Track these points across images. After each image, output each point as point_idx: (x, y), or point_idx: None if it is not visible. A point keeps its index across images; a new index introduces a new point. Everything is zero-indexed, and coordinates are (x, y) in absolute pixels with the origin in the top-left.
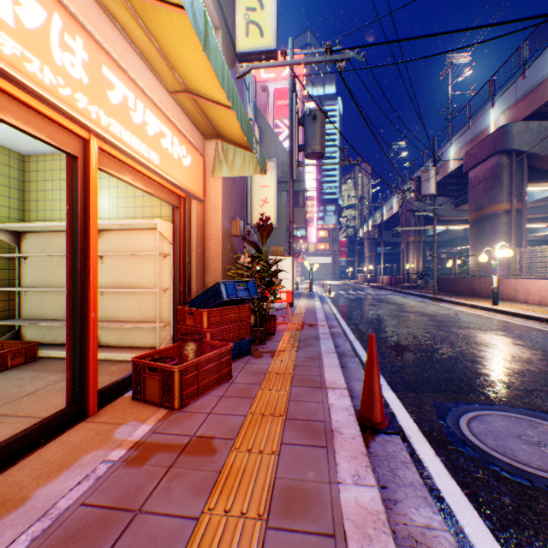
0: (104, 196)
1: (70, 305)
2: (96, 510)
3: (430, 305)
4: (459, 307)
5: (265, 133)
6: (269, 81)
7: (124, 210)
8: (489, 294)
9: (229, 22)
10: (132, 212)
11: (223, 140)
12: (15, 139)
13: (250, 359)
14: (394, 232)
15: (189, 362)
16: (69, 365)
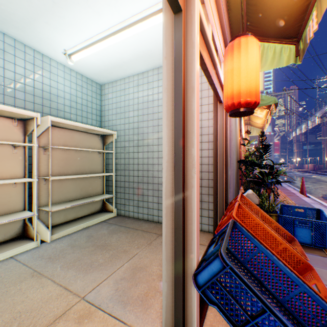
0: None
1: None
2: None
3: None
4: None
5: None
6: None
7: None
8: None
9: None
10: None
11: (249, 125)
12: None
13: None
14: (317, 135)
15: None
16: None
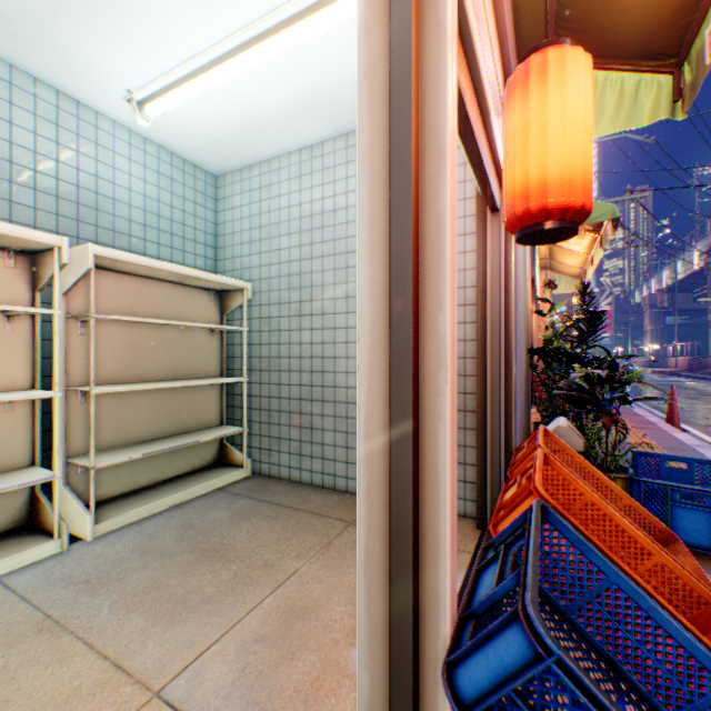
0: None
1: None
2: None
3: None
4: None
5: None
6: None
7: None
8: None
9: None
10: None
11: (550, 271)
12: None
13: None
14: (695, 294)
15: None
16: None
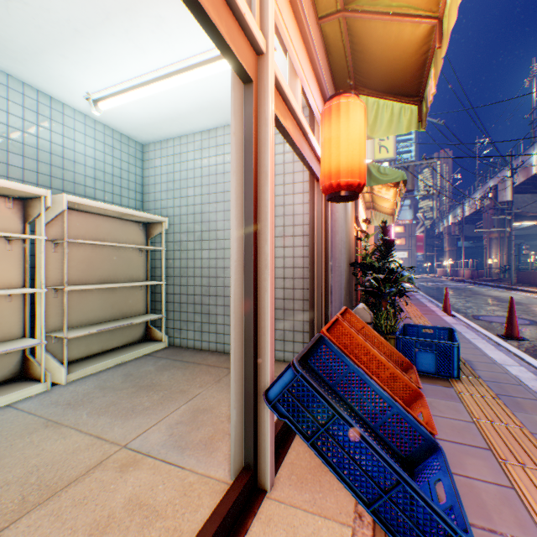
0: None
1: None
2: None
3: (500, 292)
4: (525, 294)
5: None
6: None
7: None
8: None
9: None
10: None
11: (374, 210)
12: None
13: None
14: (477, 226)
15: None
16: None
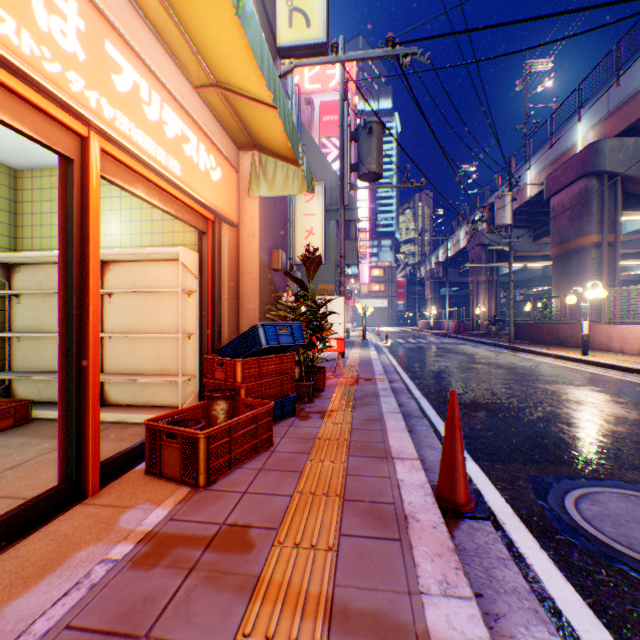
0: (114, 220)
1: (64, 352)
2: (85, 637)
3: (507, 355)
4: (542, 358)
5: (311, 152)
6: (314, 93)
7: (139, 237)
8: (576, 342)
9: (268, 8)
10: (148, 240)
11: (261, 151)
12: (4, 149)
13: (295, 421)
14: (461, 270)
15: (218, 426)
16: (63, 430)
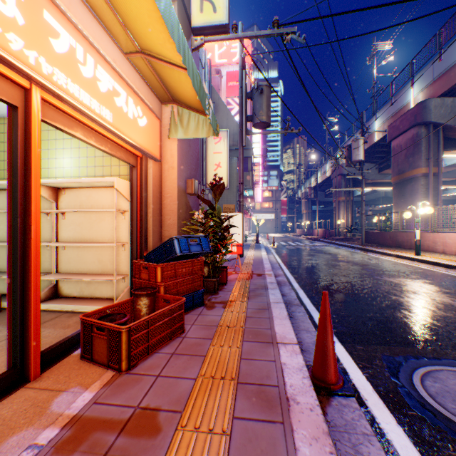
0: (66, 156)
1: (11, 263)
2: None
3: (360, 255)
4: (386, 257)
5: (219, 107)
6: (222, 66)
7: (85, 169)
8: (411, 245)
9: None
10: (92, 171)
11: (178, 105)
12: None
13: (203, 310)
14: (327, 193)
15: (138, 321)
16: (10, 326)
